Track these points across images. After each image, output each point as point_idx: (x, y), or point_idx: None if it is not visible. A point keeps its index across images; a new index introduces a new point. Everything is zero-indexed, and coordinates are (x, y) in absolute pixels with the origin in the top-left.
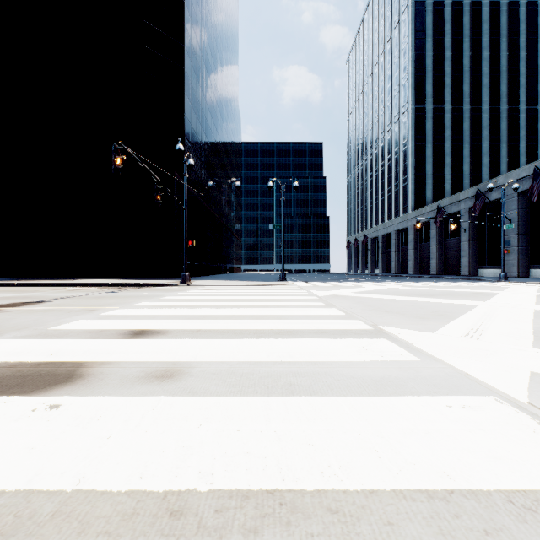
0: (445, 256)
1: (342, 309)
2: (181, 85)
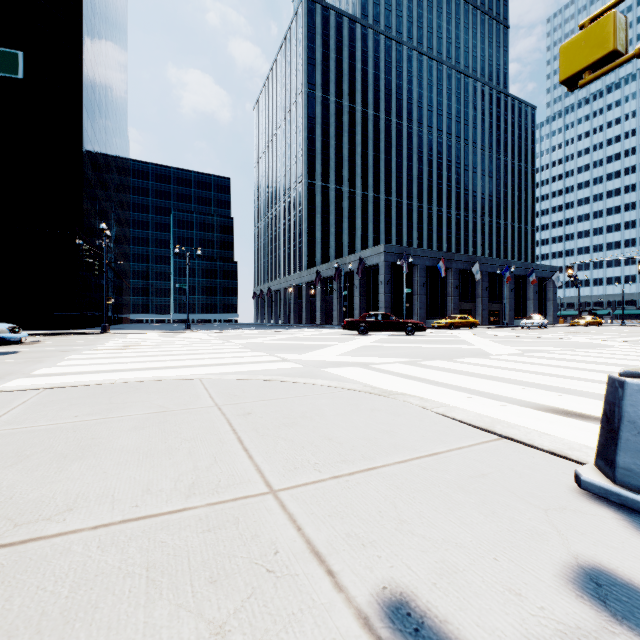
0: (326, 310)
1: (220, 338)
2: (80, 140)
